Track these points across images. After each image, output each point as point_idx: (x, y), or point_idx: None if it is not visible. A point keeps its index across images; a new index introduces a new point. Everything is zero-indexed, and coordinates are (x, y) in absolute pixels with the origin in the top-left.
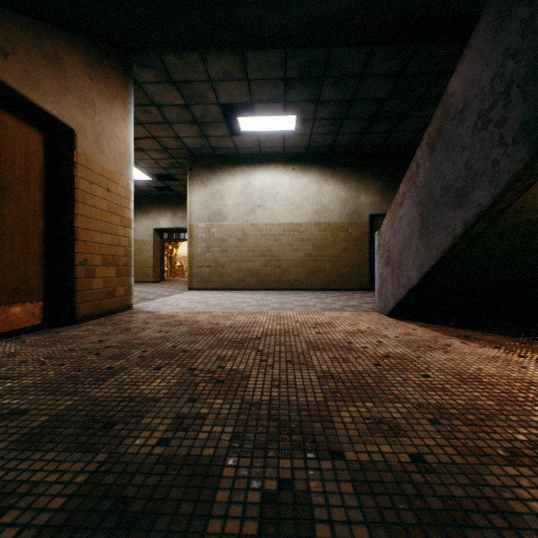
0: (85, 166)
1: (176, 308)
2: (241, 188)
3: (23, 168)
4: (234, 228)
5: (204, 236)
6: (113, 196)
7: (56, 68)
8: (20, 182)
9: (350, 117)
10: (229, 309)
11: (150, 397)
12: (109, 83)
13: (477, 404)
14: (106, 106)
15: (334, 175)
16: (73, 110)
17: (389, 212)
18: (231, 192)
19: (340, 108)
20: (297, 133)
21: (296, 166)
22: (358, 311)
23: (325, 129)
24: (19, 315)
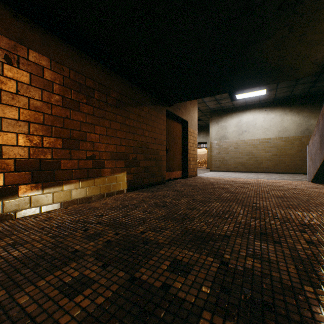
0: (189, 131)
1: (212, 176)
2: (235, 123)
3: (179, 135)
4: (232, 142)
5: (217, 147)
6: (194, 138)
7: (185, 106)
8: (178, 139)
9: (299, 84)
10: (234, 177)
11: (226, 187)
12: (193, 102)
13: (311, 194)
14: (192, 110)
15: (291, 110)
16: (187, 116)
17: (311, 137)
18: (230, 126)
19: (291, 82)
20: (266, 95)
21: (266, 109)
22: (297, 180)
23: (284, 90)
24: (178, 174)
